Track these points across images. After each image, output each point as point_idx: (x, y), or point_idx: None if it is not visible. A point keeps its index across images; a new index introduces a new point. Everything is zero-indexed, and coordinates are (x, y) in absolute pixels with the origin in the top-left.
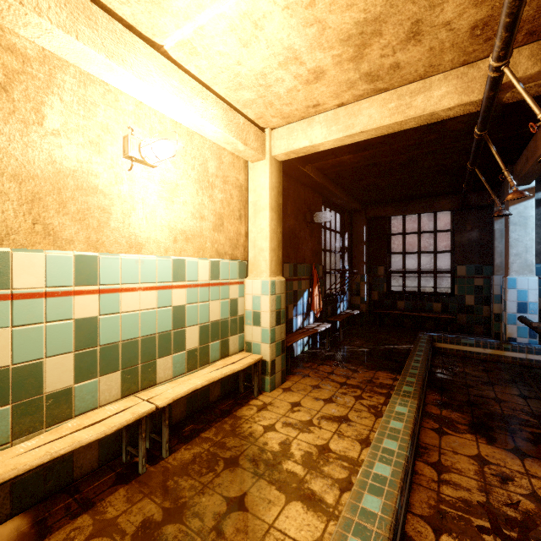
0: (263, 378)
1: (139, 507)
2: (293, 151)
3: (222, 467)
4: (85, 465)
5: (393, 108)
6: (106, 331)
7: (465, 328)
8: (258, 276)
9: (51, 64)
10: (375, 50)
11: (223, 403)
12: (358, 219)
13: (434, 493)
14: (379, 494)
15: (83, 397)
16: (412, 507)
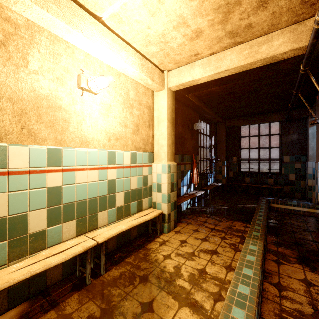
0: (163, 224)
1: (85, 307)
2: (182, 84)
3: (138, 281)
4: (54, 278)
5: (246, 54)
6: (67, 195)
7: (288, 195)
8: (160, 162)
9: (33, 30)
10: (236, 15)
11: (138, 240)
12: (221, 127)
13: (277, 304)
14: (243, 307)
15: (52, 236)
16: (263, 314)
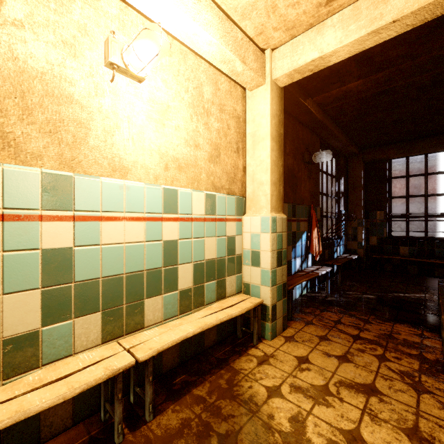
0: (262, 324)
1: None
2: (298, 70)
3: None
4: (56, 423)
5: None
6: (83, 265)
7: None
8: (257, 213)
9: None
10: None
11: (219, 350)
12: (355, 163)
13: None
14: None
15: (53, 342)
16: None
